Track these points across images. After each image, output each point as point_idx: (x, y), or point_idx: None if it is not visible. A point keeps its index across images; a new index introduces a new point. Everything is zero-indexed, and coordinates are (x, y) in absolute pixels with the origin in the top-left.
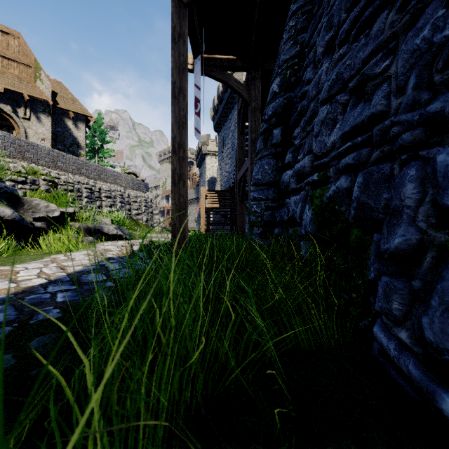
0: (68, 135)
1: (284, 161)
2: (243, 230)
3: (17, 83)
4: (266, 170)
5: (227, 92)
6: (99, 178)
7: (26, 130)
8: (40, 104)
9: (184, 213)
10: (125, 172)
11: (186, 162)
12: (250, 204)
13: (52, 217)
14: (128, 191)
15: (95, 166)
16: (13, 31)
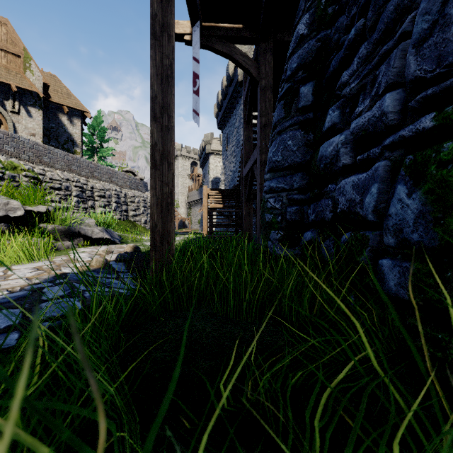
0: (62, 131)
1: (320, 128)
2: (249, 233)
3: (5, 74)
4: (289, 147)
5: (232, 86)
6: (92, 176)
7: (14, 124)
8: (30, 97)
9: (170, 209)
10: (122, 170)
11: (172, 134)
12: (264, 198)
13: (14, 217)
14: (124, 191)
15: (88, 163)
16: (0, 17)
